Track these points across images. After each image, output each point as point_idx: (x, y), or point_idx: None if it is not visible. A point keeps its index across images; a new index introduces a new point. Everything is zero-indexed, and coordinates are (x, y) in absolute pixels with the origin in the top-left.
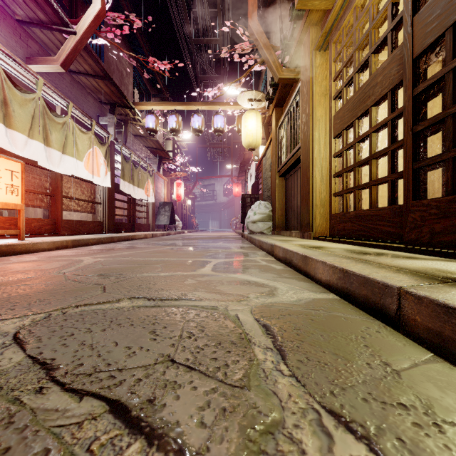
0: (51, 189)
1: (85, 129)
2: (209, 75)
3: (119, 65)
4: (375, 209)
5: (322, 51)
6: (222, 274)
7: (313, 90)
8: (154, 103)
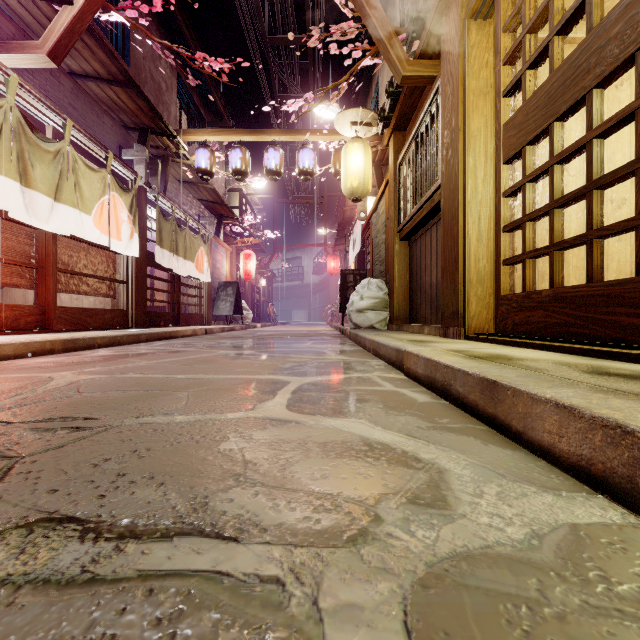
0: (38, 258)
1: (97, 165)
2: (293, 94)
3: (154, 73)
4: (603, 283)
5: (480, 20)
6: (308, 419)
7: (464, 87)
8: (208, 131)
